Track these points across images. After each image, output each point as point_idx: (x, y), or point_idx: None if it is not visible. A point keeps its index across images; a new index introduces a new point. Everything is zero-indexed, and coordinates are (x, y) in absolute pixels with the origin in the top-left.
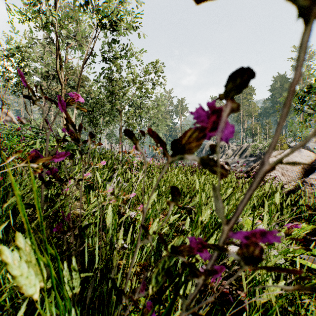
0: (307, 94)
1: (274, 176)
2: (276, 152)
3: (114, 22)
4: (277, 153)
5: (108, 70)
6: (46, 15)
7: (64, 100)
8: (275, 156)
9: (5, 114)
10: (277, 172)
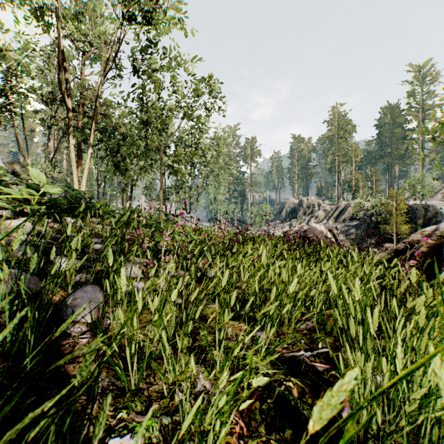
0: None
1: None
2: None
3: (151, 14)
4: None
5: (142, 89)
6: None
7: None
8: None
9: None
10: None
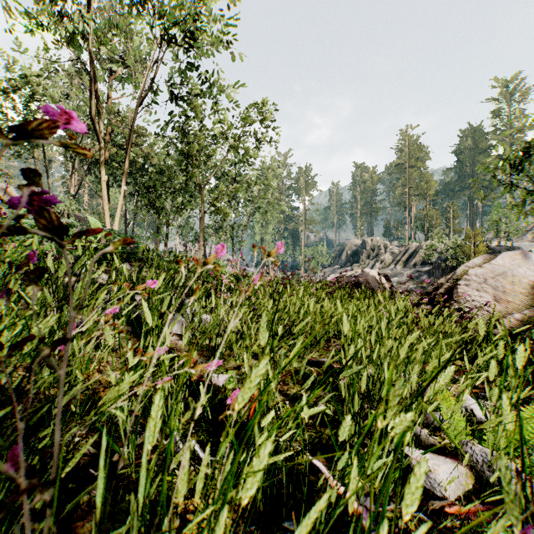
0: (527, 156)
1: (480, 301)
2: (480, 258)
3: (191, 34)
4: (483, 260)
5: (180, 117)
6: (73, 19)
7: (24, 122)
8: (480, 266)
9: (4, 192)
10: (485, 294)
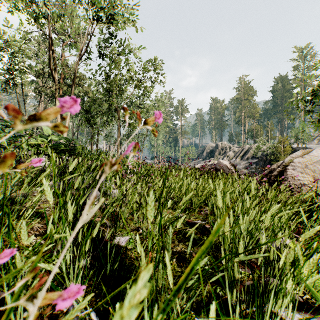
0: None
1: (303, 180)
2: (300, 151)
3: (112, 16)
4: (302, 153)
5: (105, 67)
6: (38, 5)
7: None
8: (301, 156)
9: None
10: (306, 175)
